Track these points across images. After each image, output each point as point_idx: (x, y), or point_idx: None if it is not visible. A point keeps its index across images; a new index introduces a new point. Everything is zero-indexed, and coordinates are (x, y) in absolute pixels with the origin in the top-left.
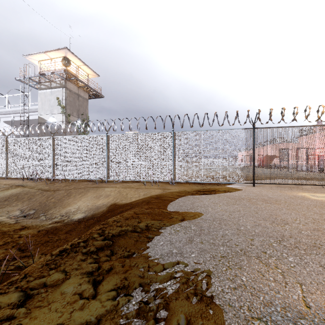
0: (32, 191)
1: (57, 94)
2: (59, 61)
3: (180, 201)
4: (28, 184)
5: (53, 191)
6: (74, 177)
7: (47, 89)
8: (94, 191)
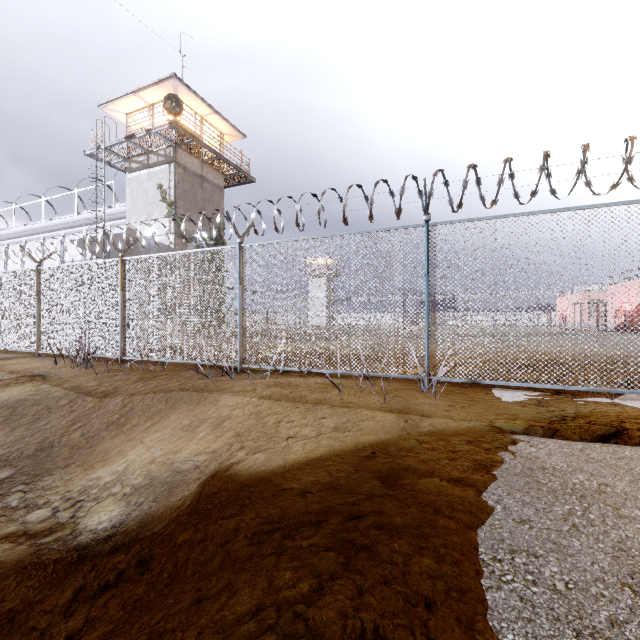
0: (55, 392)
1: (160, 177)
2: (161, 105)
3: (525, 527)
4: (61, 371)
5: (99, 396)
6: (165, 358)
7: (143, 170)
8: (190, 405)
